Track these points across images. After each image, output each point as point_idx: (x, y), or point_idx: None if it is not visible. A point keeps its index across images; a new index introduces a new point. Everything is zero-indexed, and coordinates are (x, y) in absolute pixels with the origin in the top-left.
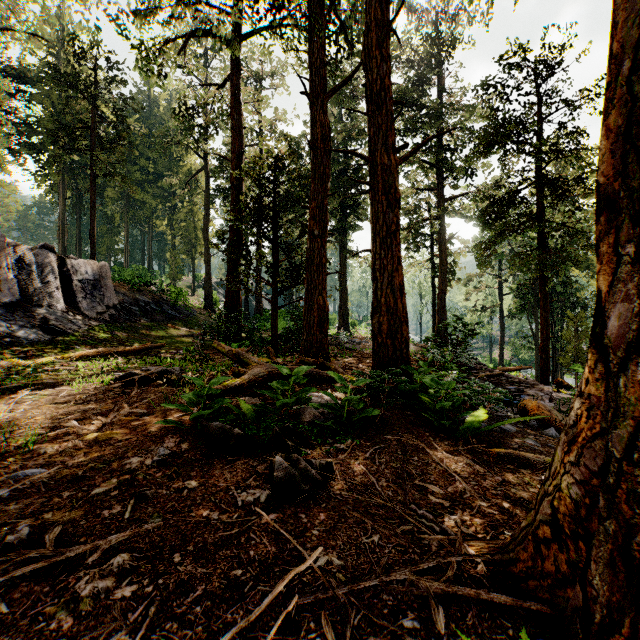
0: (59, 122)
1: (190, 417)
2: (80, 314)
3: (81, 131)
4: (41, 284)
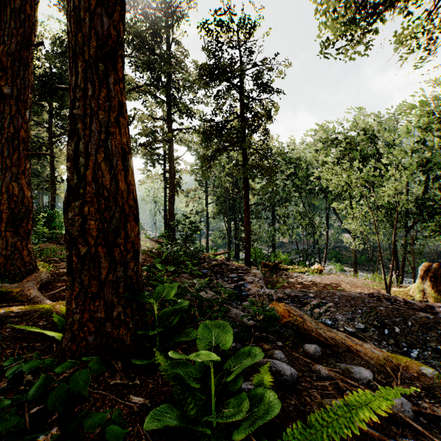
0: None
1: None
2: None
3: None
4: None
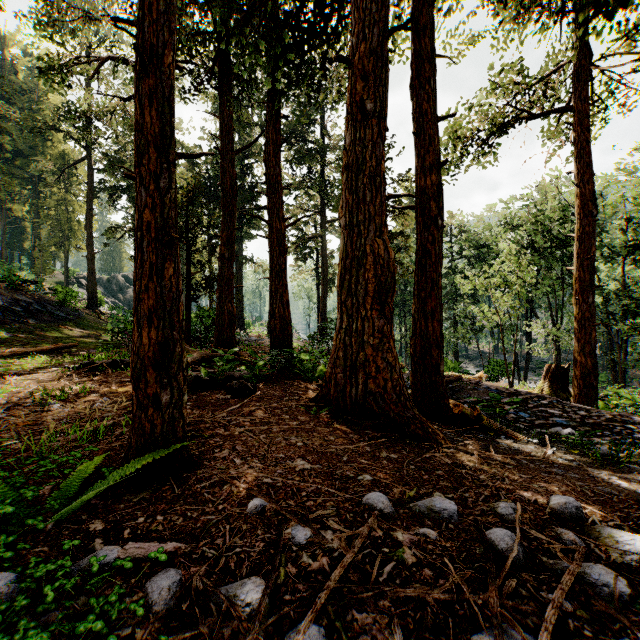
0: None
1: None
2: None
3: None
4: None
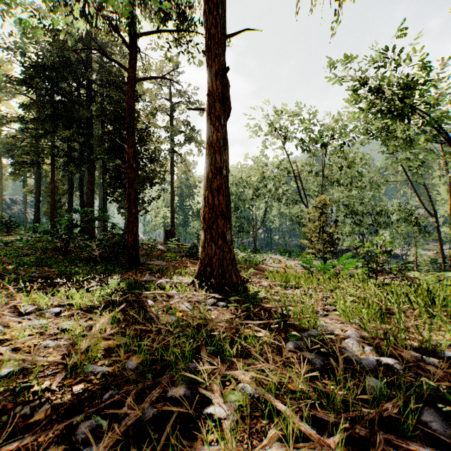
0: None
1: None
2: None
3: None
4: None
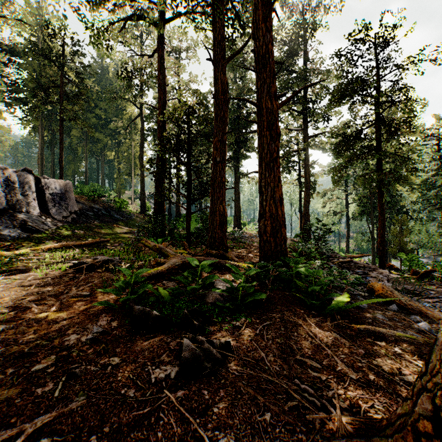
0: (37, 82)
1: (120, 300)
2: (50, 218)
3: (53, 89)
4: (22, 196)
